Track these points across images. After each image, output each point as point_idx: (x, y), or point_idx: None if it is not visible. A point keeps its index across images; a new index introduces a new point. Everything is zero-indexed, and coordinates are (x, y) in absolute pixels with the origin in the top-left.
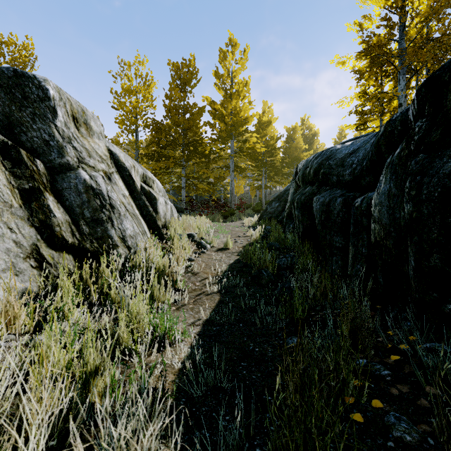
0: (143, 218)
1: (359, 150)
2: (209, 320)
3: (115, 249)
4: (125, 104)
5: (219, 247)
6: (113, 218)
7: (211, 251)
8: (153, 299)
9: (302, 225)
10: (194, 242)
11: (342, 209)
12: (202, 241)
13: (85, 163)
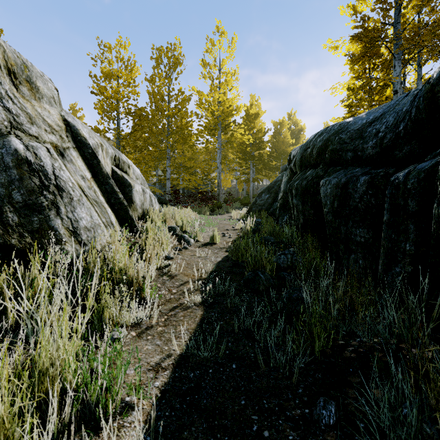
0: (110, 207)
1: (386, 115)
2: (184, 357)
3: (61, 246)
4: (104, 88)
5: (205, 242)
6: (60, 204)
7: (194, 247)
8: (103, 320)
9: (303, 216)
10: (175, 236)
11: (367, 191)
12: (185, 235)
13: (22, 129)
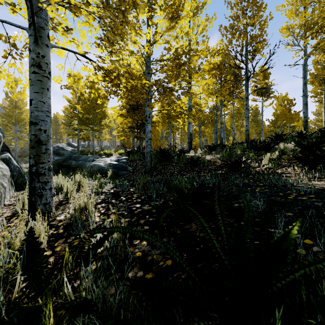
0: None
1: None
2: None
3: None
4: None
5: None
6: None
7: None
8: None
9: None
10: None
11: None
12: None
13: None
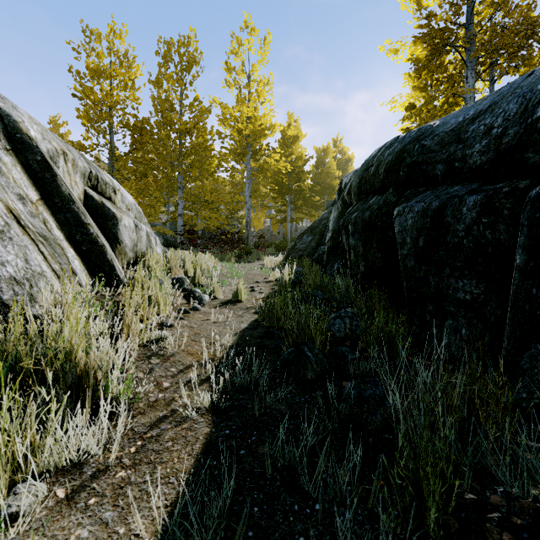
0: (74, 247)
1: (499, 104)
2: None
3: None
4: (91, 90)
5: (225, 299)
6: None
7: (209, 307)
8: None
9: (364, 262)
10: (182, 292)
11: (478, 219)
12: (196, 289)
13: None
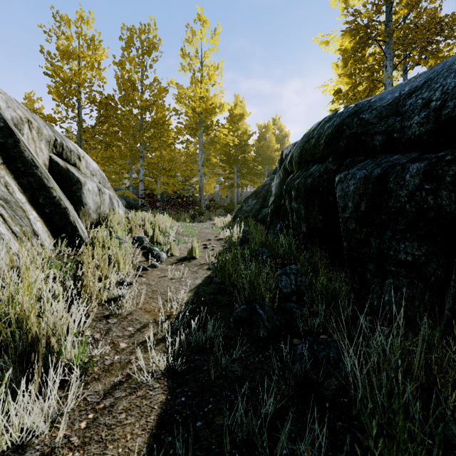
0: (37, 209)
1: (436, 80)
2: None
3: None
4: (60, 69)
5: (181, 256)
6: None
7: (166, 264)
8: None
9: (306, 223)
10: (142, 250)
11: (421, 185)
12: (155, 247)
13: None
